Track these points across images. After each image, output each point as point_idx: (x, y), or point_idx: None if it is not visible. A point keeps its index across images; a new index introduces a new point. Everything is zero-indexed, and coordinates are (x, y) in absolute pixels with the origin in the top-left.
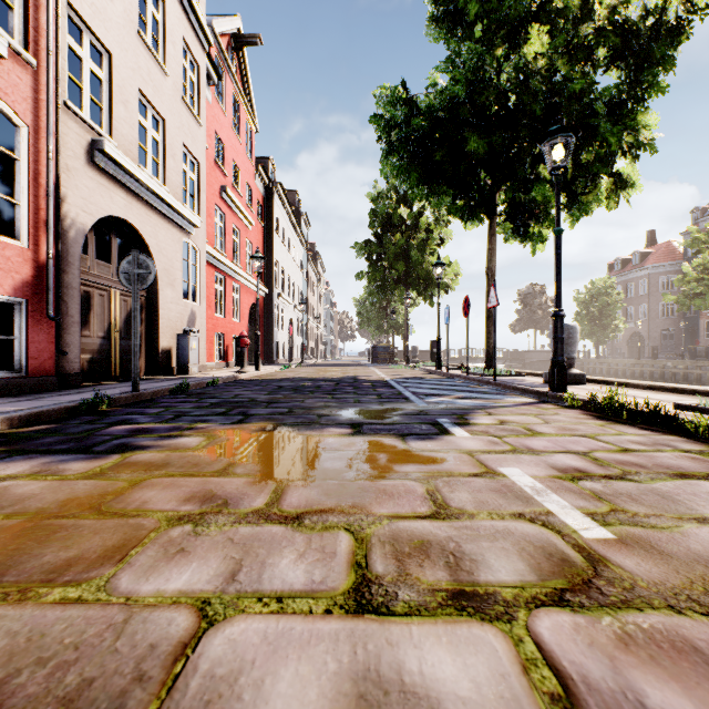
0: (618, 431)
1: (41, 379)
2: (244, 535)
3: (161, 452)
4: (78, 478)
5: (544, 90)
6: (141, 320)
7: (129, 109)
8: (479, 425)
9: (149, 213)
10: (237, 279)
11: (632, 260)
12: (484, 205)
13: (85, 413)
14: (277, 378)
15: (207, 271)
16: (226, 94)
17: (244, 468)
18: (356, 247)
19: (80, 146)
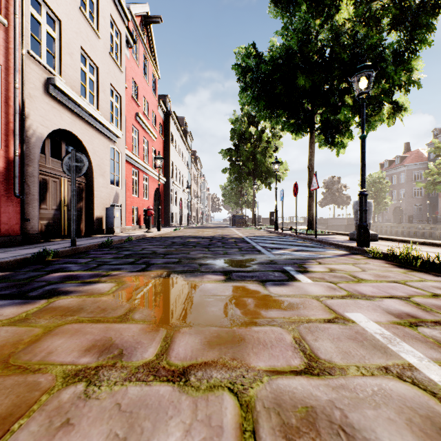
0: (419, 278)
1: (10, 238)
2: (132, 399)
3: (79, 297)
4: (3, 324)
5: (350, 44)
6: (82, 198)
7: (73, 58)
8: (316, 273)
9: (87, 128)
10: (146, 172)
11: (395, 161)
12: (307, 123)
13: (35, 263)
14: (171, 236)
15: (127, 167)
16: (139, 54)
17: (141, 313)
18: (222, 152)
19: (39, 81)
